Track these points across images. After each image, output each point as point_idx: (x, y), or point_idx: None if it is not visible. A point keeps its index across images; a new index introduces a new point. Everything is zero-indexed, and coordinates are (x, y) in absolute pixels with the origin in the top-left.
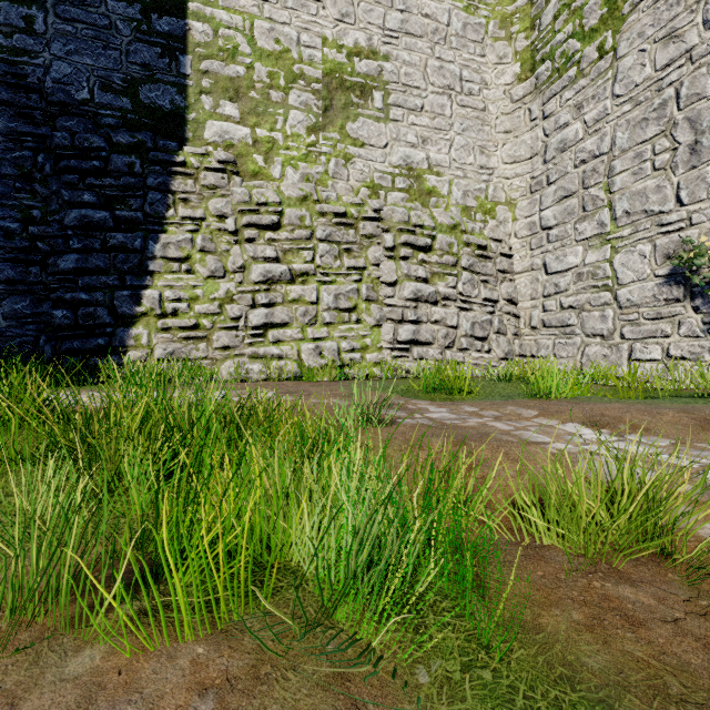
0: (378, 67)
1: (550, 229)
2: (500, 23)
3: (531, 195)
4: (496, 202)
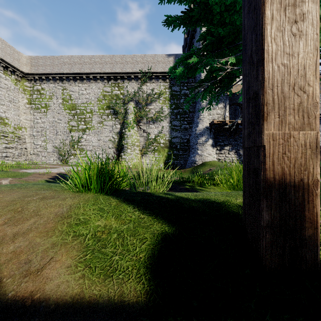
0: None
1: (35, 136)
2: (23, 90)
3: (31, 128)
4: (22, 127)
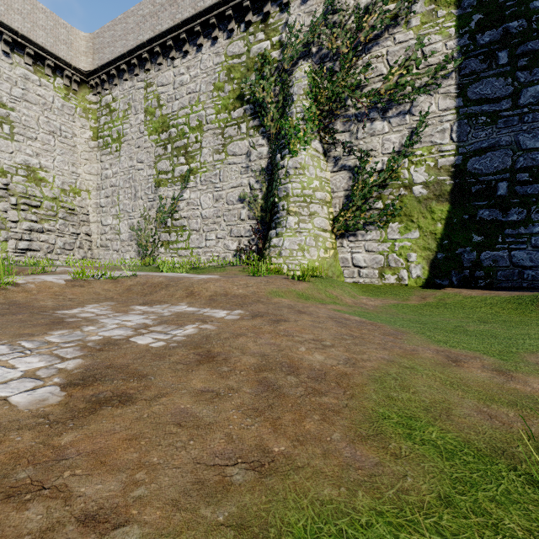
0: (7, 113)
1: (103, 207)
2: (83, 110)
3: (97, 191)
4: (81, 189)
